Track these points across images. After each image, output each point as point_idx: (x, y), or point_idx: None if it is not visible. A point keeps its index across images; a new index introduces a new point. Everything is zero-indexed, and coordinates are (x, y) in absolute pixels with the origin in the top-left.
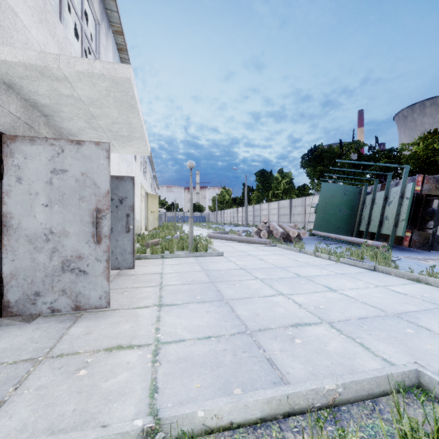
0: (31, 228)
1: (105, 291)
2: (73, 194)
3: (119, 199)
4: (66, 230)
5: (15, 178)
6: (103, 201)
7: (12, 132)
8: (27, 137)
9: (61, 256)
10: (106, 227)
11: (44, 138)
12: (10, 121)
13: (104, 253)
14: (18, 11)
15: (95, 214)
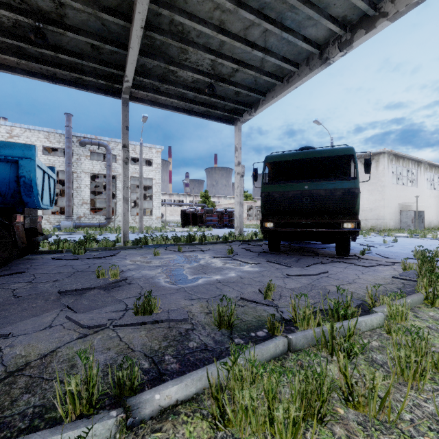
0: (403, 221)
1: (413, 229)
2: (408, 217)
3: (420, 216)
4: (408, 221)
5: (401, 215)
6: (413, 218)
7: (400, 209)
8: (403, 210)
9: (407, 225)
10: (413, 221)
11: (405, 210)
12: (400, 208)
13: (413, 224)
14: (401, 194)
15: (411, 219)
